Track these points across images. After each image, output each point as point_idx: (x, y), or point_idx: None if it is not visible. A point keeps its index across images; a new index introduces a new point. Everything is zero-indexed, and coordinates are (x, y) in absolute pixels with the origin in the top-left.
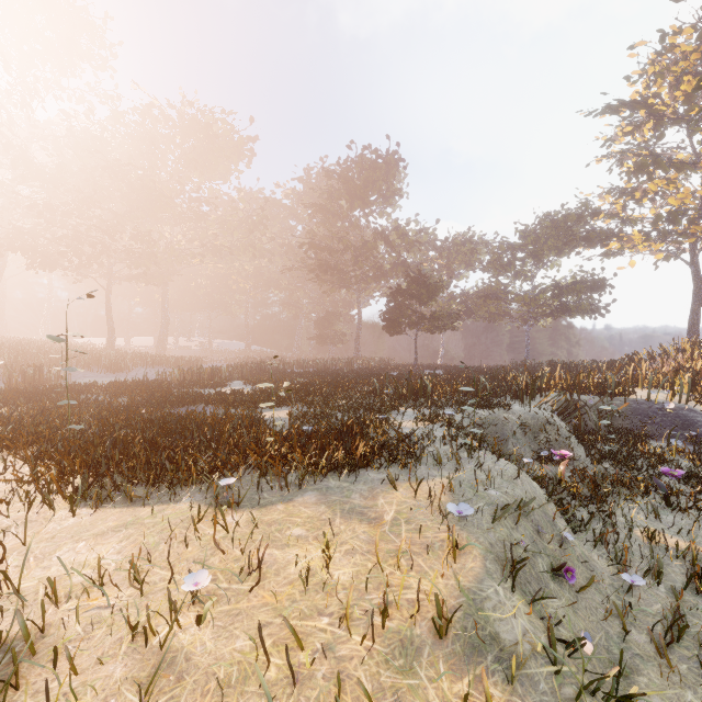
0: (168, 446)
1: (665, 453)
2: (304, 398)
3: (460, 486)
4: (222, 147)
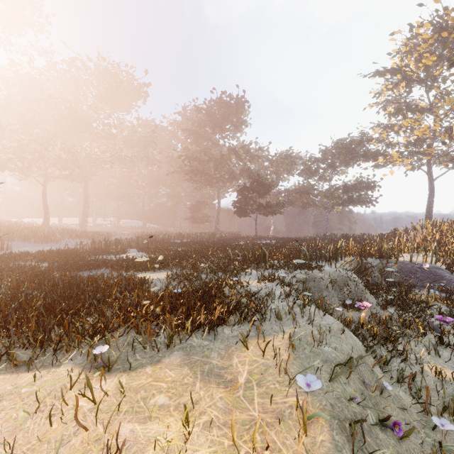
0: (62, 310)
1: (428, 300)
2: (179, 263)
3: (298, 342)
4: (125, 89)
